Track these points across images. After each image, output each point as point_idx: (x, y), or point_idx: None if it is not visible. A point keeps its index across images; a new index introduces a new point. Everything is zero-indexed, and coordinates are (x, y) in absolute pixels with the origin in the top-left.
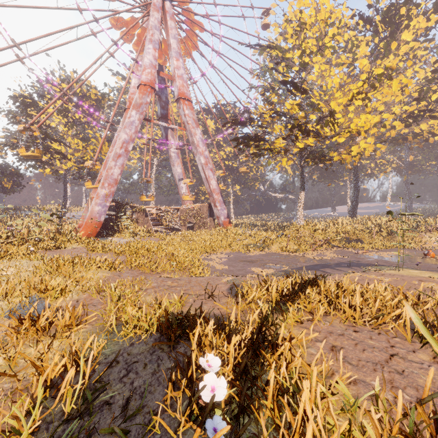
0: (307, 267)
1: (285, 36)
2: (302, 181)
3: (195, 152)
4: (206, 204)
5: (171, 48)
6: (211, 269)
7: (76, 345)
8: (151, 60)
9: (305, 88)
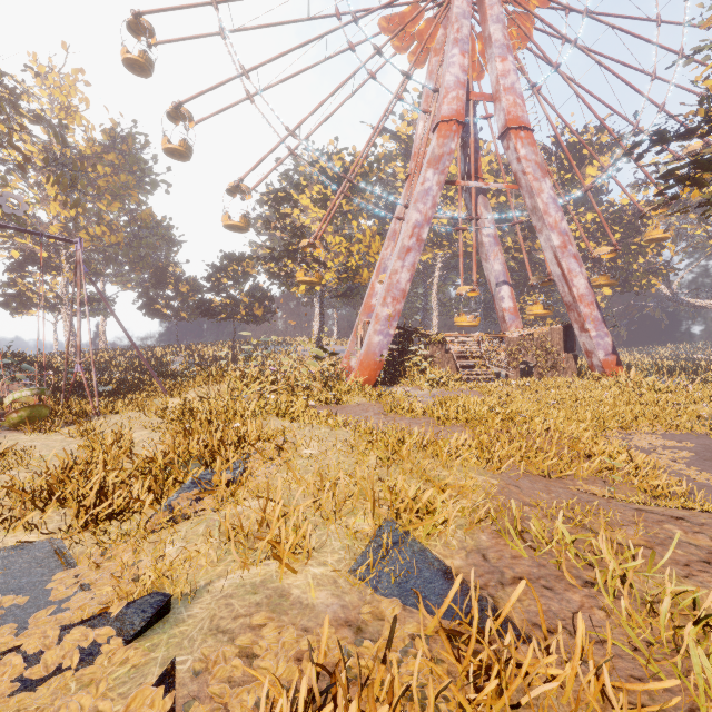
0: None
1: None
2: None
3: (538, 226)
4: (558, 328)
5: (491, 43)
6: (689, 483)
7: None
8: (457, 75)
9: None
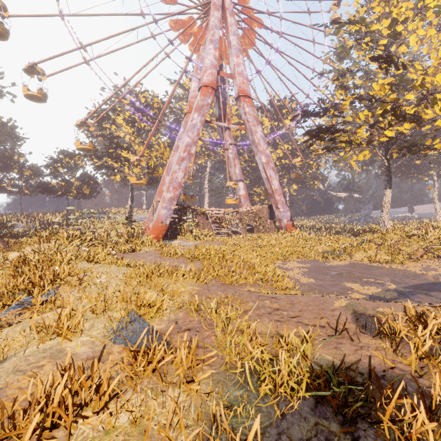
0: (423, 286)
1: (369, 5)
2: (388, 176)
3: (255, 151)
4: (266, 206)
5: (231, 46)
6: (297, 283)
7: (214, 412)
8: (212, 60)
9: (403, 62)
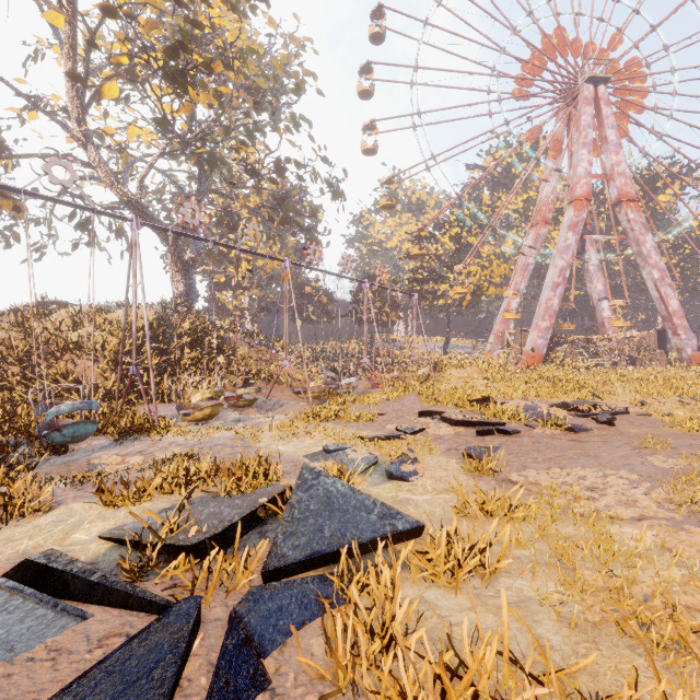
0: None
1: None
2: None
3: (641, 264)
4: (653, 332)
5: (607, 142)
6: None
7: None
8: (586, 168)
9: None
